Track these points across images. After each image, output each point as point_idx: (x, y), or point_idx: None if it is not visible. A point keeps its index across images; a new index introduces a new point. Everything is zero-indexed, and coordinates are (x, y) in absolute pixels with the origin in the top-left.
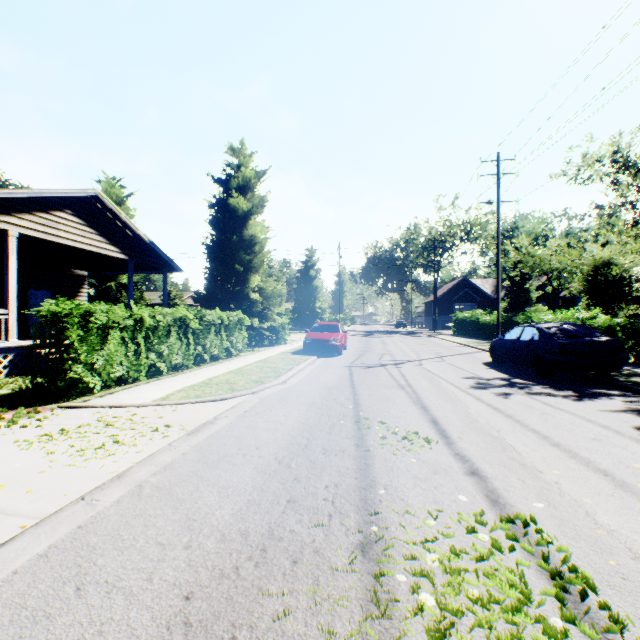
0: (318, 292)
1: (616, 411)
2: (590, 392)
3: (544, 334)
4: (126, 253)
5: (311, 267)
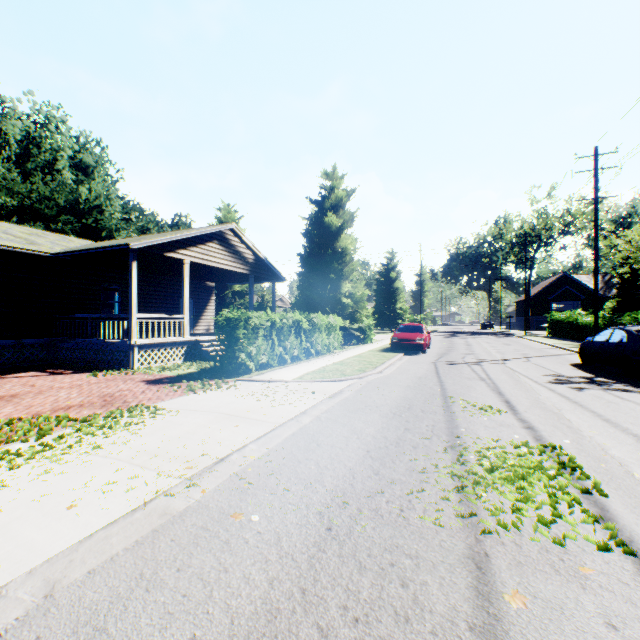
0: (398, 293)
1: None
2: None
3: (632, 336)
4: (248, 269)
5: (392, 269)
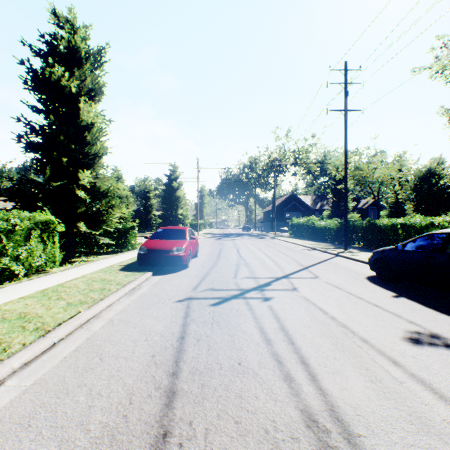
0: (180, 201)
1: None
2: None
3: None
4: None
5: (174, 180)
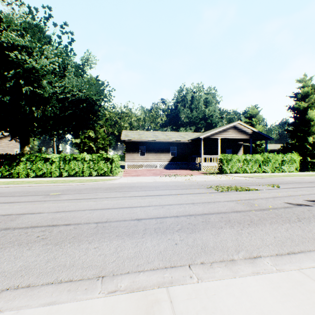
0: None
1: None
2: None
3: None
4: (248, 136)
5: None
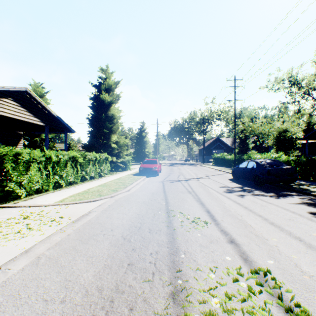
0: (146, 144)
1: (297, 203)
2: (282, 193)
3: (259, 165)
4: (44, 122)
5: (143, 131)
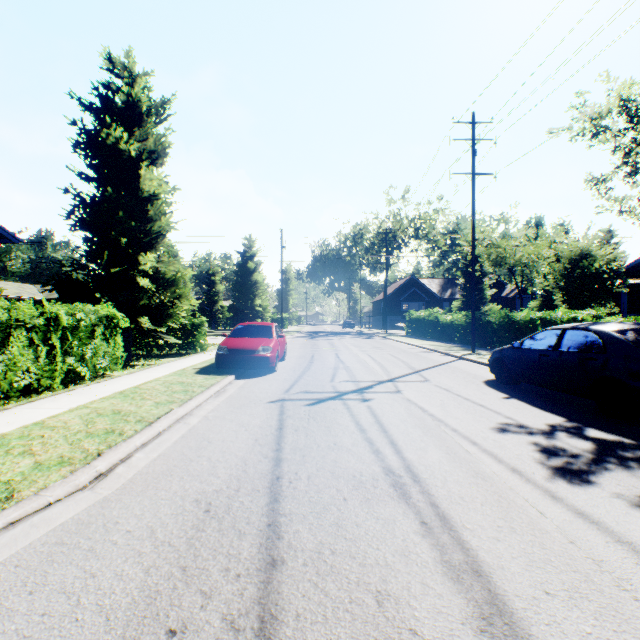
0: (258, 288)
1: None
2: None
3: (619, 343)
4: None
5: (250, 258)
